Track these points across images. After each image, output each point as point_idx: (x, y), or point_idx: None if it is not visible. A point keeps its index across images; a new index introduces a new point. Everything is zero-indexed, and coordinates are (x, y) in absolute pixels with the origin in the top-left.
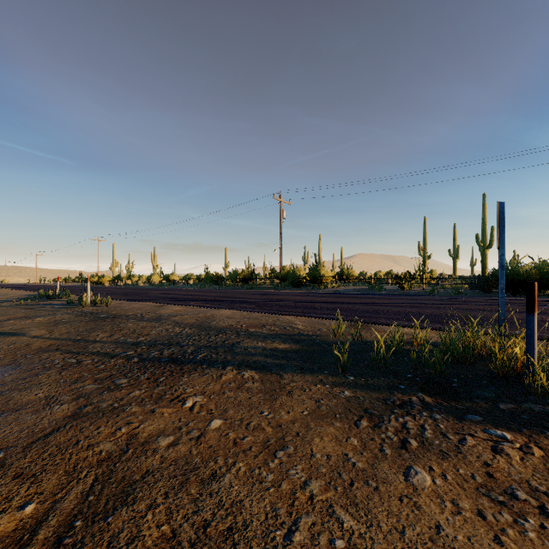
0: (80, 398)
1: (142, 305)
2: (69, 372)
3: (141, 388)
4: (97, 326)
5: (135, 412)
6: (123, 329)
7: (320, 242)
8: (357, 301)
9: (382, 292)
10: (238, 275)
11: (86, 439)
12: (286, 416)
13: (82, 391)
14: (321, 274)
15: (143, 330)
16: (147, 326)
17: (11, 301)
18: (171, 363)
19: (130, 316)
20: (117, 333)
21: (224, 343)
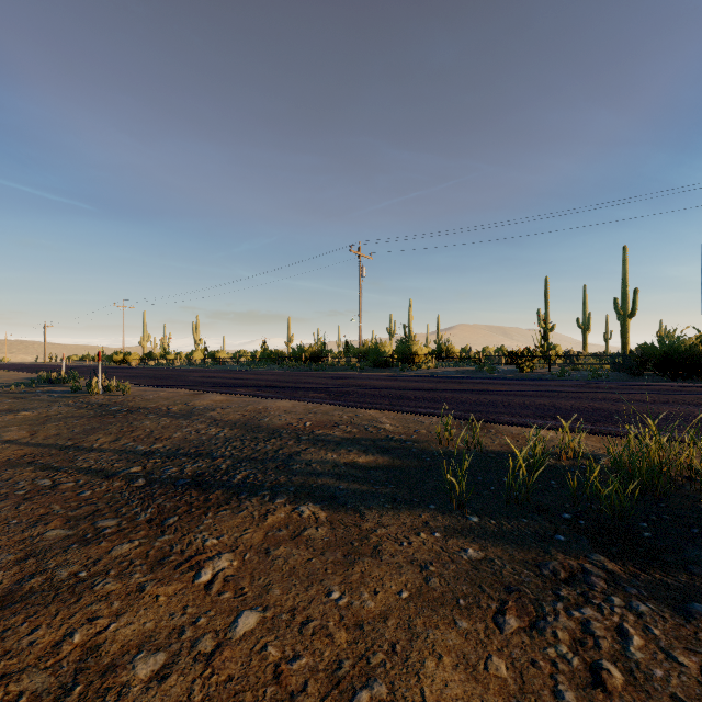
0: (29, 558)
1: (172, 393)
2: (32, 505)
3: (135, 537)
4: (101, 425)
5: (109, 592)
6: (135, 430)
7: (410, 309)
8: (463, 388)
9: (494, 374)
10: (303, 352)
11: (2, 659)
12: (372, 603)
13: (38, 543)
14: (412, 351)
15: (164, 432)
16: (172, 425)
17: (0, 387)
18: (192, 488)
19: (152, 409)
20: (125, 436)
21: (277, 454)
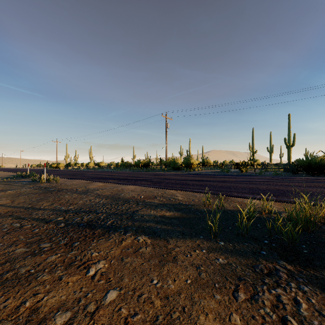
0: (7, 262)
1: (79, 182)
2: (10, 236)
3: (58, 252)
4: (45, 197)
5: (44, 280)
6: (61, 200)
7: (190, 143)
8: (215, 179)
9: (229, 173)
10: (140, 163)
11: None
12: (173, 286)
13: (11, 255)
14: (191, 162)
15: (74, 200)
16: (78, 197)
17: None
18: (87, 228)
19: (69, 189)
20: (56, 202)
21: (127, 211)
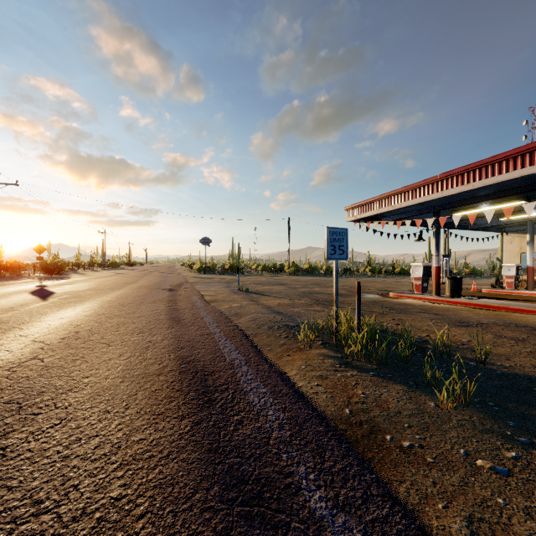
0: None
1: None
2: None
3: None
4: None
5: None
6: None
7: None
8: None
9: None
10: None
11: None
12: (530, 358)
13: None
14: None
15: None
16: None
17: None
18: None
19: None
20: None
21: None
